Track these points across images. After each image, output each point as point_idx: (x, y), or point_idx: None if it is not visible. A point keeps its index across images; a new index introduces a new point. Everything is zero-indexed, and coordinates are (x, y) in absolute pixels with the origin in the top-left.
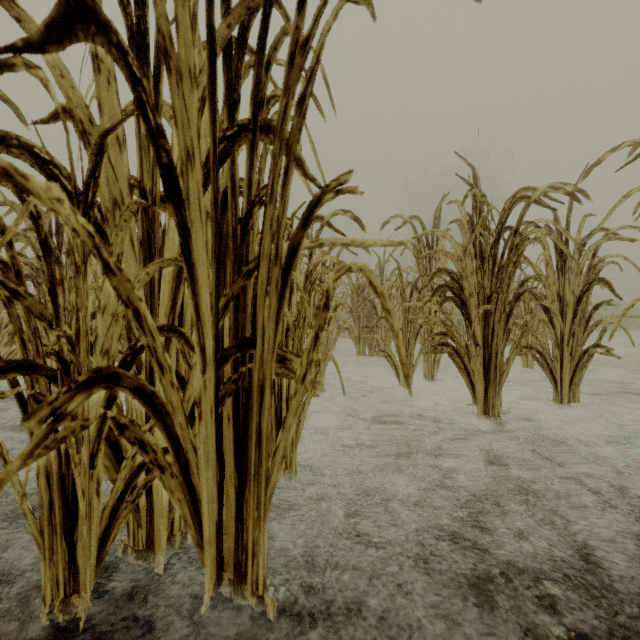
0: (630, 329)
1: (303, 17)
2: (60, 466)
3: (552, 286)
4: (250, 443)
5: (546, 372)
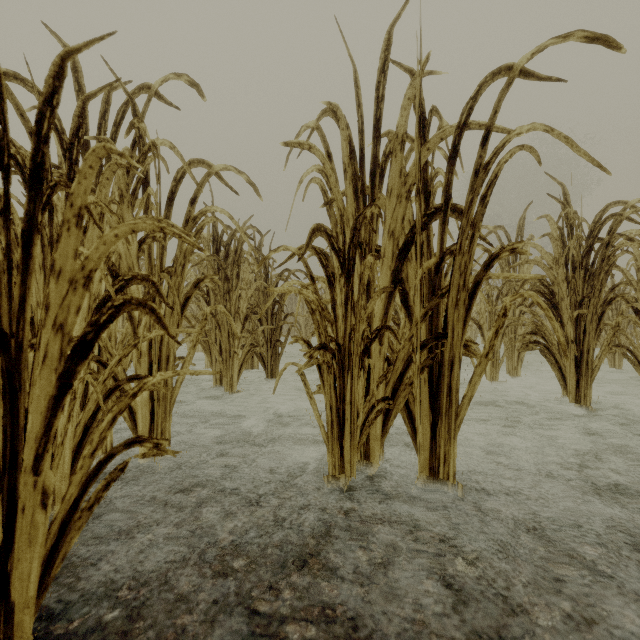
0: None
1: (485, 151)
2: (336, 402)
3: None
4: (442, 395)
5: (637, 369)
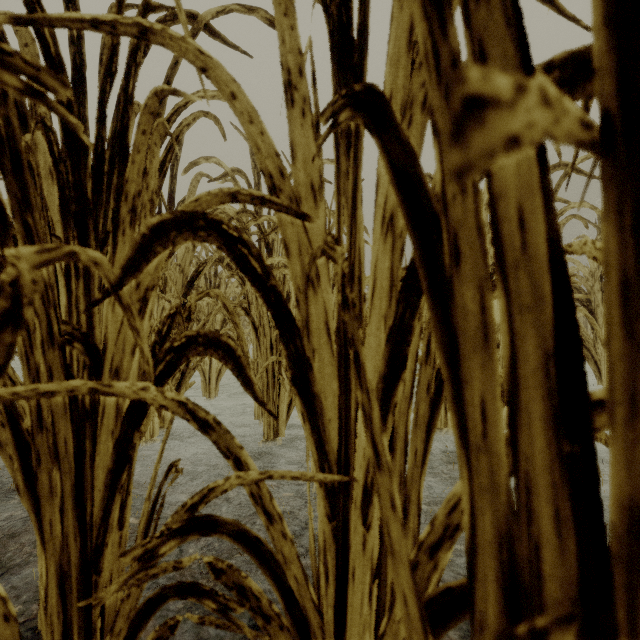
0: None
1: None
2: None
3: None
4: None
5: None
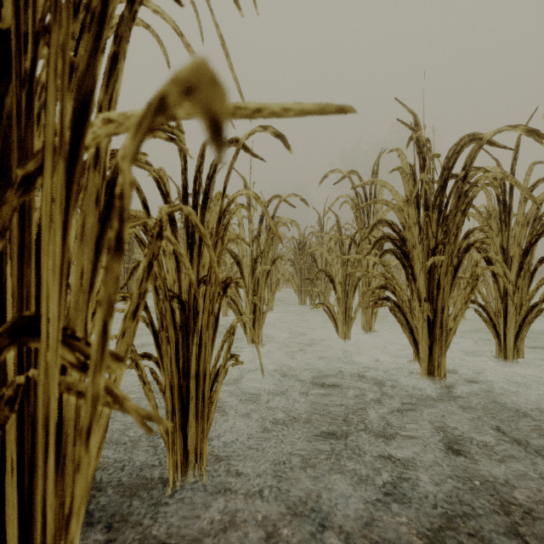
0: (538, 280)
1: None
2: None
3: (495, 238)
4: (35, 530)
5: (489, 326)
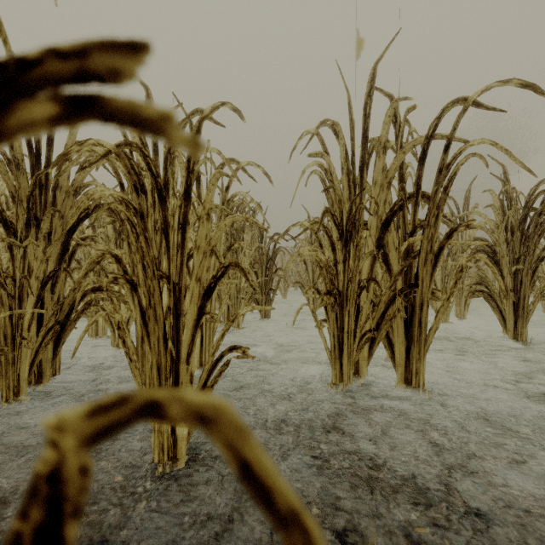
0: None
1: (446, 156)
2: (337, 332)
3: None
4: (414, 327)
5: None
